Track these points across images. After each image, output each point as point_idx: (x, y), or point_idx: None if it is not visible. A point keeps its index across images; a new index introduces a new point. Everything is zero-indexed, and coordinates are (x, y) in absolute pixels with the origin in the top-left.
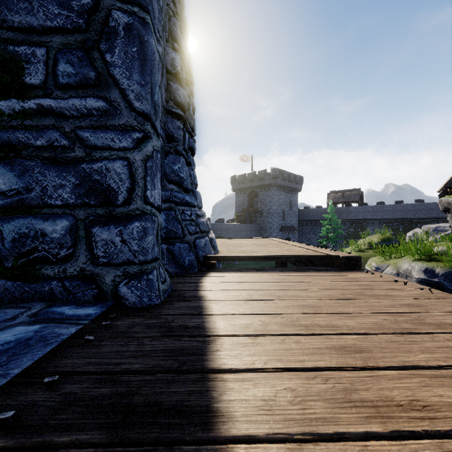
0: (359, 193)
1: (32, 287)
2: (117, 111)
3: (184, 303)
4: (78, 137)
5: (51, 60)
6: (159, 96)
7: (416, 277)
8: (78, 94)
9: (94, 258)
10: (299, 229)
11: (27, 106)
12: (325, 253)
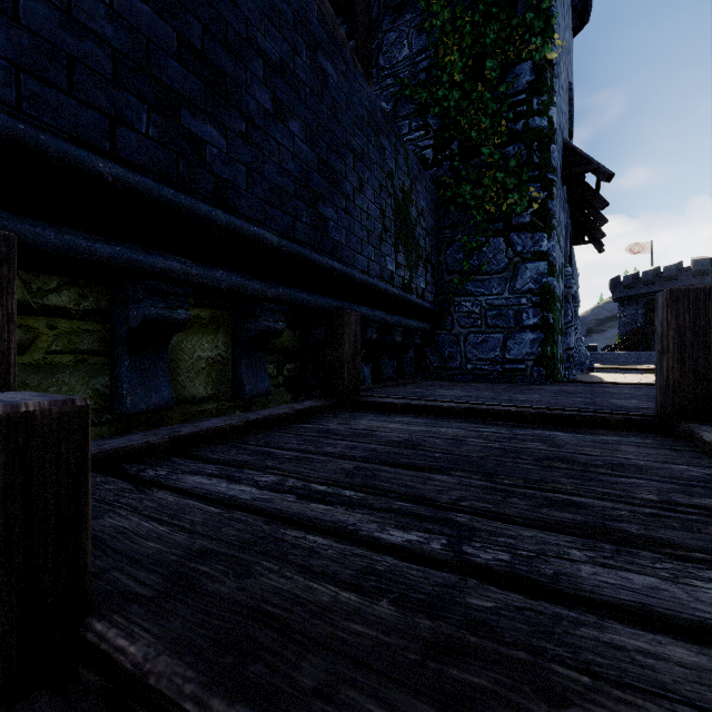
0: None
1: None
2: None
3: (587, 374)
4: None
5: None
6: None
7: None
8: None
9: None
10: None
11: None
12: None
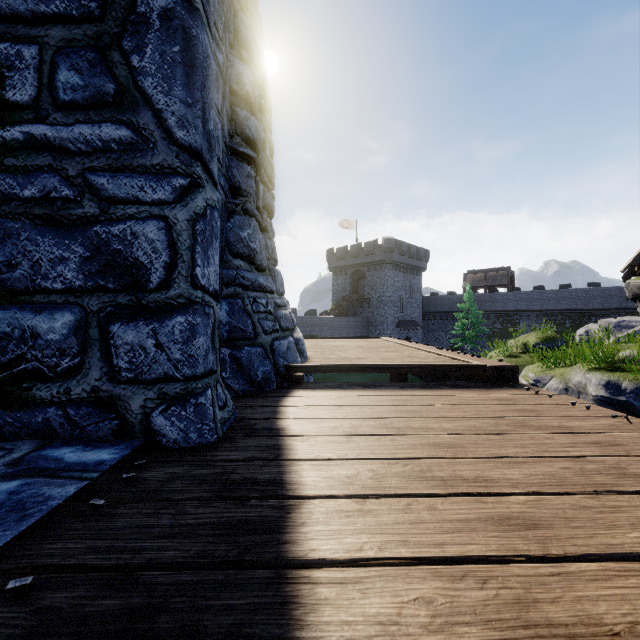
0: (508, 273)
1: (17, 416)
2: (149, 144)
3: (254, 440)
4: (89, 184)
5: (47, 65)
6: (218, 127)
7: (593, 395)
8: (88, 118)
9: (114, 371)
10: (423, 324)
11: (9, 137)
12: (465, 361)
